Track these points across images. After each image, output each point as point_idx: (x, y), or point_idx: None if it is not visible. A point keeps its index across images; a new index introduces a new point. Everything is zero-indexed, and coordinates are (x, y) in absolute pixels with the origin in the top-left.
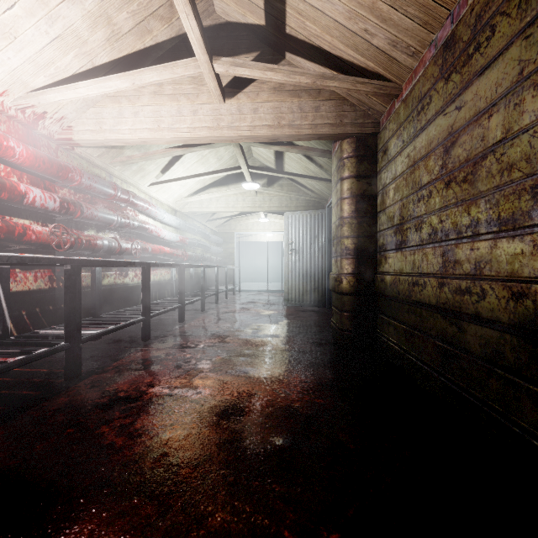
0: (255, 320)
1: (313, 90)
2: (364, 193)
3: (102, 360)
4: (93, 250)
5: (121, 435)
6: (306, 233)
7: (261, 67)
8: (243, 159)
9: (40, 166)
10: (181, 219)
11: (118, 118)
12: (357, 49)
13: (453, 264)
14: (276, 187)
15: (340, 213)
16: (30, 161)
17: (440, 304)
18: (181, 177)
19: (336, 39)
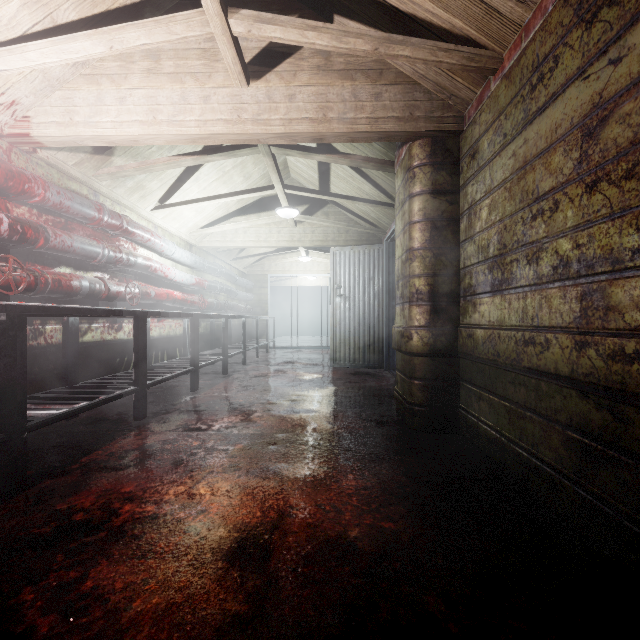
0: (293, 387)
1: (372, 70)
2: (442, 215)
3: (67, 452)
4: (66, 293)
5: (51, 611)
6: (358, 274)
7: (298, 25)
8: (276, 174)
9: None
10: (197, 256)
11: (97, 106)
12: None
13: (603, 312)
14: (320, 216)
15: (409, 244)
16: None
17: (578, 375)
18: (195, 199)
19: None
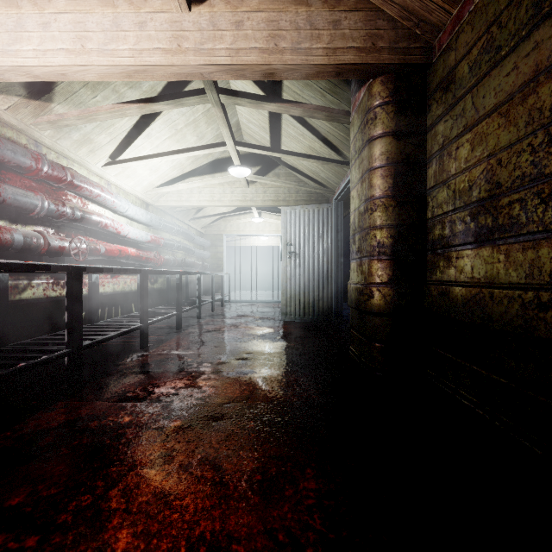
0: (244, 344)
1: None
2: (407, 159)
3: None
4: None
5: None
6: (308, 232)
7: None
8: (227, 128)
9: None
10: (153, 214)
11: (16, 33)
12: None
13: None
14: (271, 177)
15: (369, 192)
16: None
17: None
18: (146, 155)
19: None
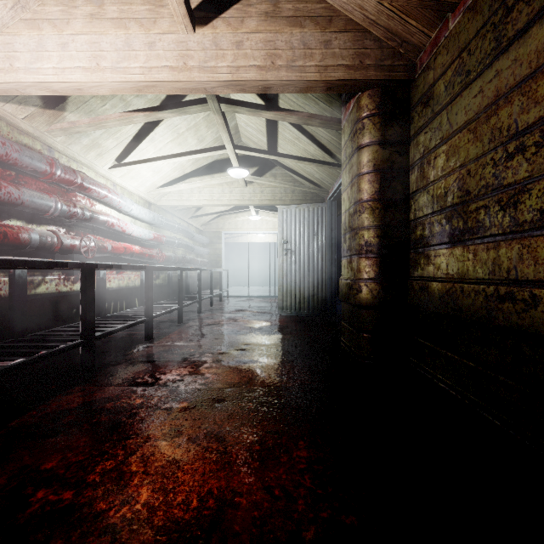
0: (243, 336)
1: (321, 17)
2: (392, 166)
3: None
4: (13, 245)
5: None
6: (303, 230)
7: None
8: (227, 133)
9: None
10: (155, 213)
11: (38, 52)
12: None
13: None
14: (268, 177)
15: (358, 195)
16: None
17: None
18: (150, 158)
19: None
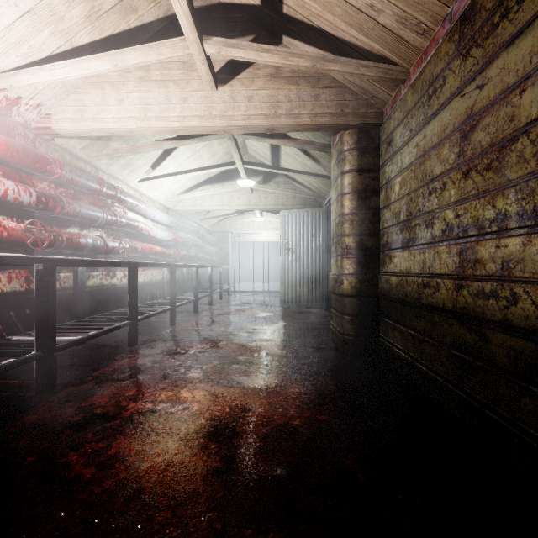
0: (251, 323)
1: (312, 77)
2: (366, 188)
3: (81, 369)
4: (76, 248)
5: (91, 465)
6: (303, 232)
7: (255, 48)
8: (237, 153)
9: (13, 156)
10: (173, 217)
11: (102, 106)
12: (361, 28)
13: (473, 264)
14: (272, 185)
15: (341, 210)
16: (1, 150)
17: (457, 309)
18: (172, 173)
19: (338, 18)
